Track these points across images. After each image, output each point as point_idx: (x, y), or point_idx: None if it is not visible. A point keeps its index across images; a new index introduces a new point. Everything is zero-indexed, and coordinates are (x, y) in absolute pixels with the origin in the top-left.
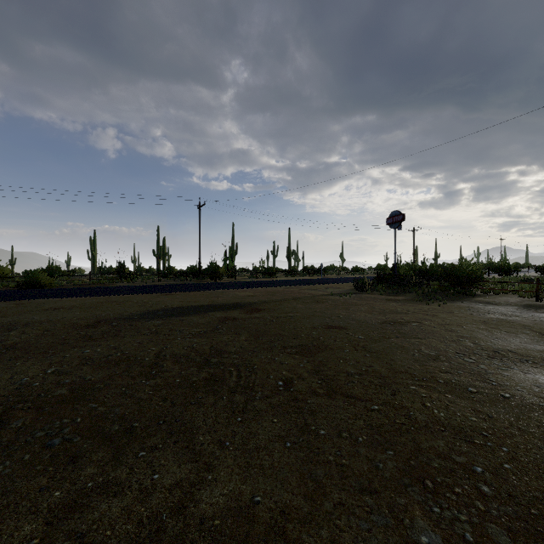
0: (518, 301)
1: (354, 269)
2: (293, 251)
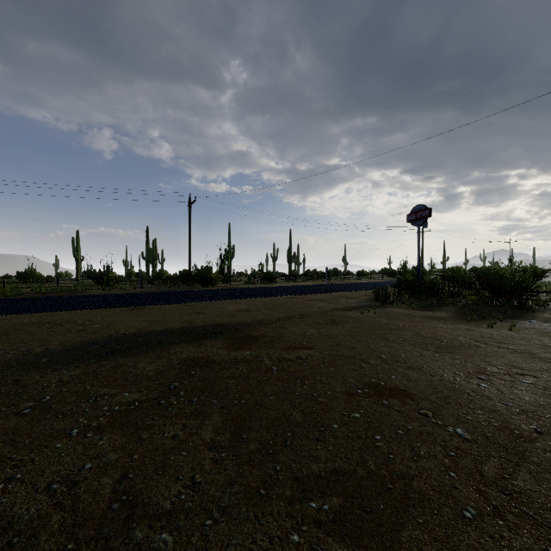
0: None
1: (360, 273)
2: (294, 253)
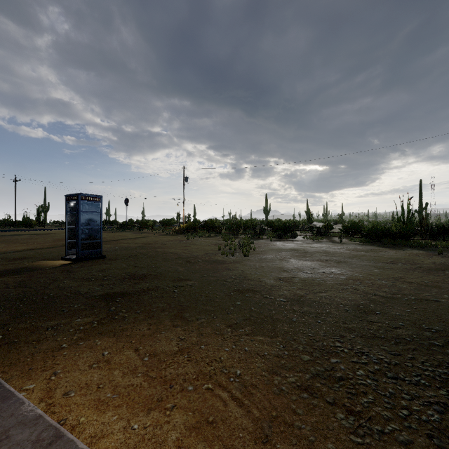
0: (147, 232)
1: (137, 222)
2: None
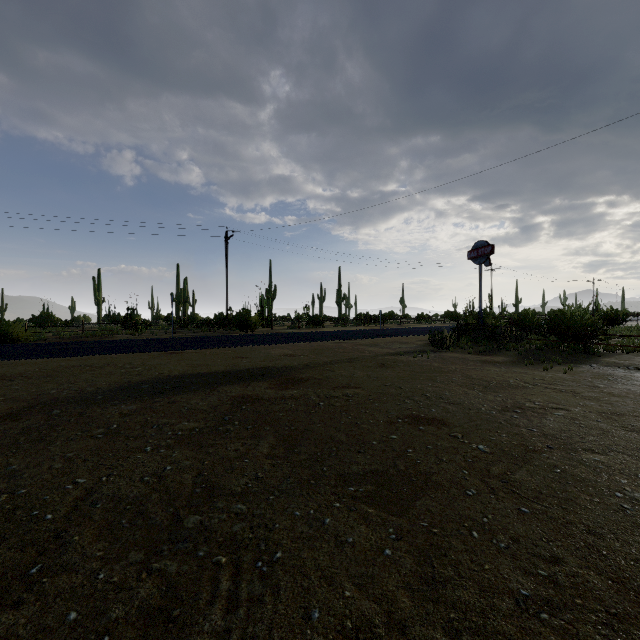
0: None
1: (420, 316)
2: (344, 294)
